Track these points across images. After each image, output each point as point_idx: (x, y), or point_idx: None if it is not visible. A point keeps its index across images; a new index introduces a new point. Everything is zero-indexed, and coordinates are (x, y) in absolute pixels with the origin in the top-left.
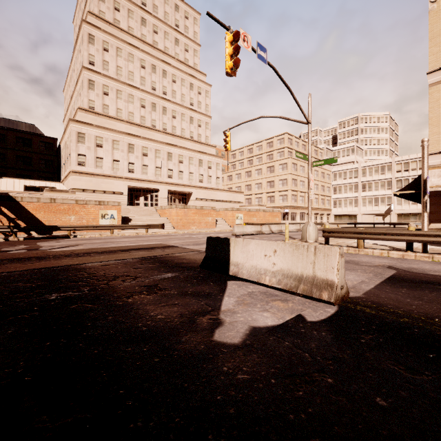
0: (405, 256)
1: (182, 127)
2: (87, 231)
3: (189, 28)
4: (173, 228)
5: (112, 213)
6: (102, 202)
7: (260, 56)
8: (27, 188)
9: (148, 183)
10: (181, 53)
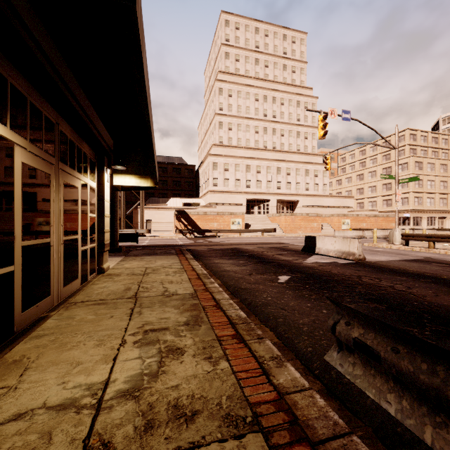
0: None
1: (289, 142)
2: (224, 233)
3: (296, 50)
4: (282, 232)
5: (239, 221)
6: (232, 213)
7: (345, 118)
8: (184, 204)
9: (261, 195)
10: (288, 76)
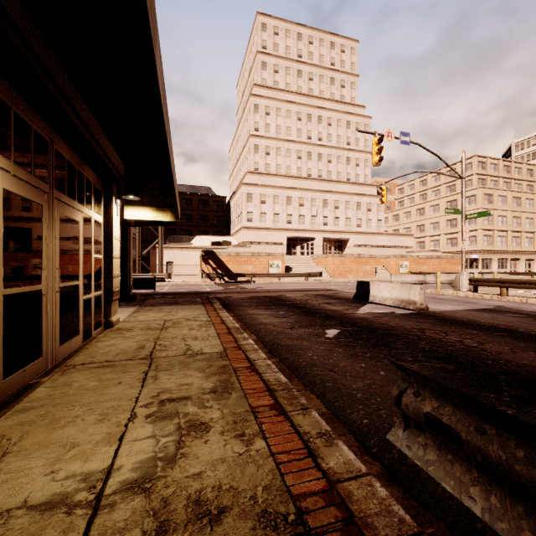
0: None
1: (338, 170)
2: (260, 278)
3: (346, 61)
4: (329, 276)
5: (278, 263)
6: (270, 253)
7: (403, 141)
8: (213, 243)
9: (304, 232)
10: (337, 91)
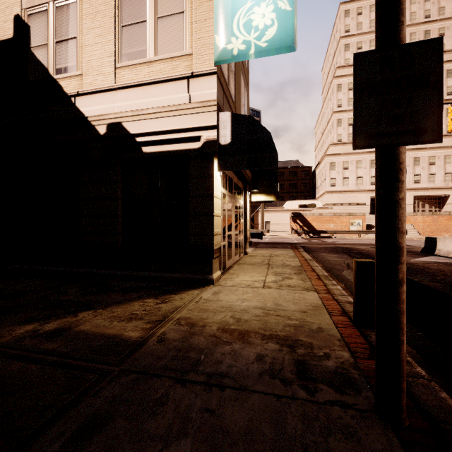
0: None
1: None
2: (341, 234)
3: (446, 7)
4: (418, 234)
5: (358, 222)
6: (351, 213)
7: None
8: (300, 206)
9: None
10: None
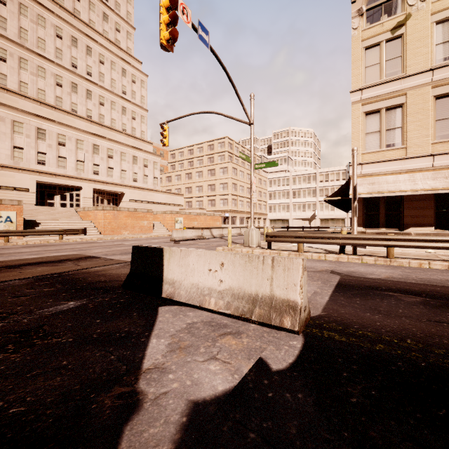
0: (339, 259)
1: (112, 116)
2: None
3: (121, 6)
4: (99, 233)
5: (9, 215)
6: None
7: (202, 37)
8: None
9: (66, 179)
10: (111, 32)
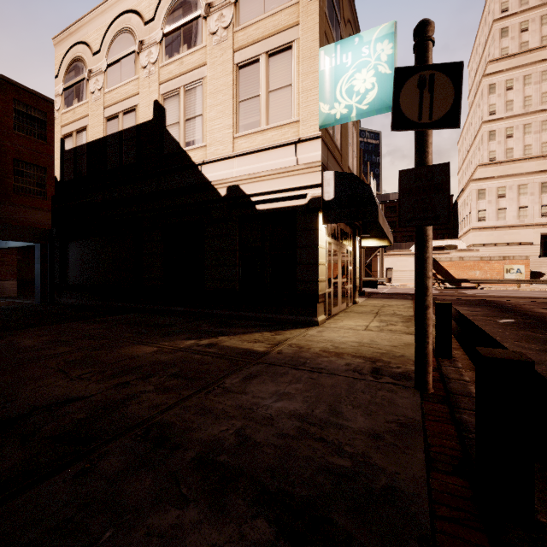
0: None
1: None
2: (491, 285)
3: None
4: None
5: (518, 268)
6: (506, 257)
7: None
8: (434, 248)
9: None
10: None
